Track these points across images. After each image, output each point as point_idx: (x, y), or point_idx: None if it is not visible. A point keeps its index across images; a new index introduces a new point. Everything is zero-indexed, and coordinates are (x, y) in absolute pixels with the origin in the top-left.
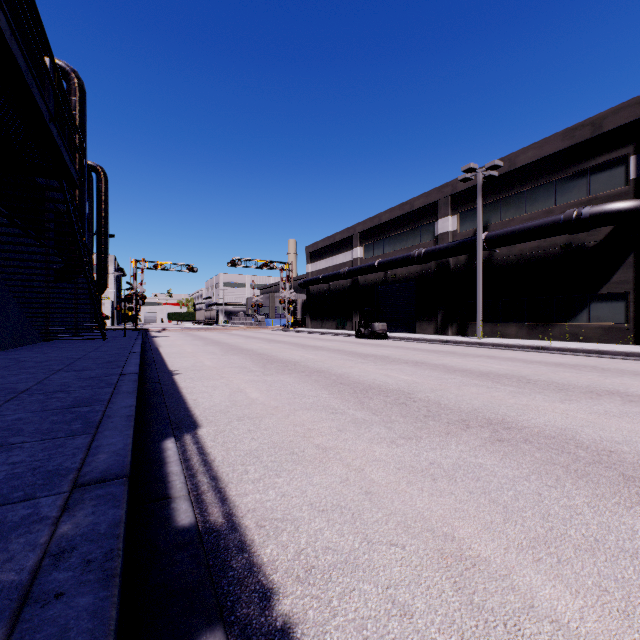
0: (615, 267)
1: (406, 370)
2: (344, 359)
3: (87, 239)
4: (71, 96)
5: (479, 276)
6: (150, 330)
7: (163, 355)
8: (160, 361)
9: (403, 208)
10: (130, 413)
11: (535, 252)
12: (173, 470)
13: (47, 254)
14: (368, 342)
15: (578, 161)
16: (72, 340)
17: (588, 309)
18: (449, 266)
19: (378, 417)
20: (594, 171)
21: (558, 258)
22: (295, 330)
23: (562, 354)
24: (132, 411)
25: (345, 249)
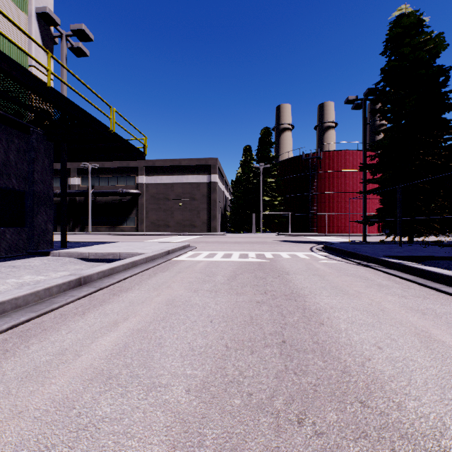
0: (133, 209)
1: None
2: None
3: None
4: None
5: (90, 207)
6: None
7: None
8: None
9: None
10: None
11: (111, 200)
12: None
13: None
14: None
15: (124, 172)
16: None
17: (127, 221)
18: (76, 200)
19: None
20: (128, 177)
21: (118, 204)
22: None
23: (115, 235)
24: None
25: None
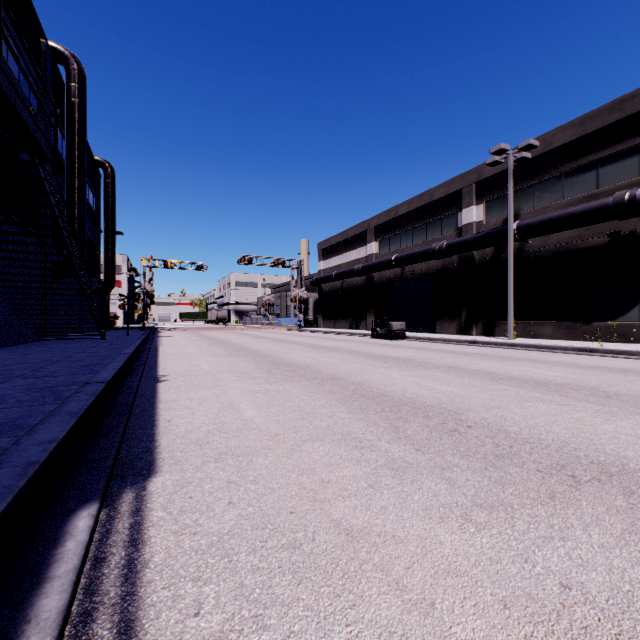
0: None
1: (440, 377)
2: (362, 362)
3: (94, 236)
4: (70, 82)
5: (510, 269)
6: (159, 329)
7: (159, 357)
8: (152, 364)
9: (422, 199)
10: (37, 457)
11: (575, 242)
12: (44, 609)
13: (29, 244)
14: (385, 342)
15: (628, 137)
16: (70, 340)
17: None
18: (474, 260)
19: (426, 457)
20: None
21: (603, 248)
22: (307, 330)
23: (617, 357)
24: (44, 452)
25: (359, 245)
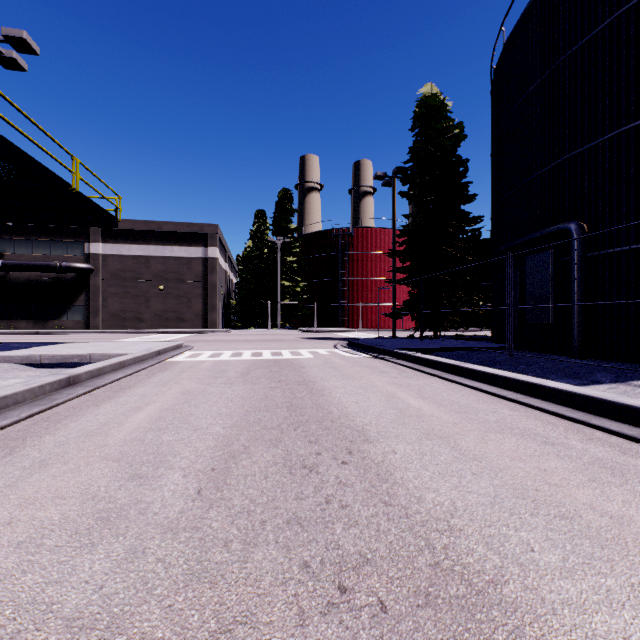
0: (80, 293)
1: None
2: None
3: None
4: None
5: None
6: None
7: None
8: None
9: None
10: None
11: (39, 278)
12: None
13: None
14: None
15: (63, 235)
16: None
17: (68, 313)
18: None
19: None
20: (71, 243)
21: (53, 284)
22: None
23: (48, 334)
24: None
25: None
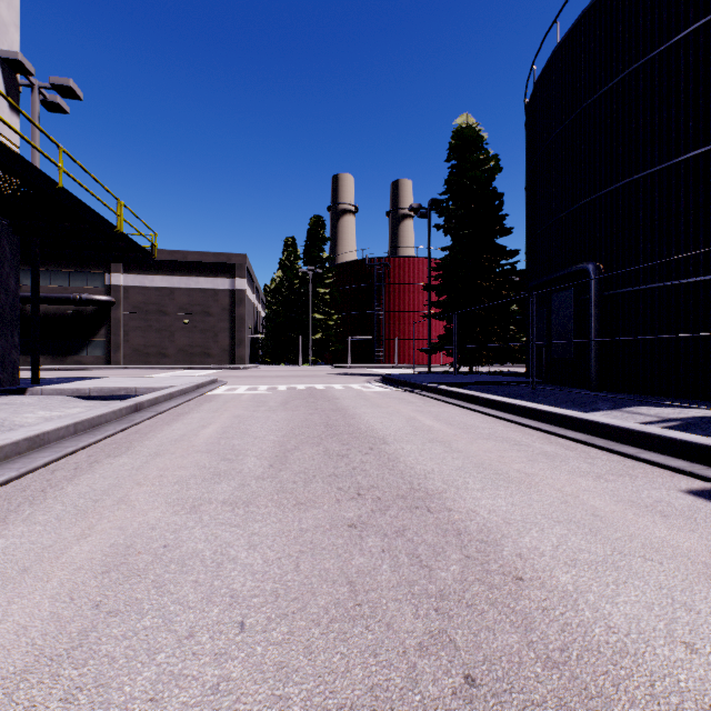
0: (100, 327)
1: None
2: None
3: None
4: None
5: None
6: None
7: None
8: None
9: None
10: None
11: (57, 311)
12: None
13: None
14: None
15: (83, 266)
16: None
17: (88, 348)
18: None
19: None
20: (91, 274)
21: (72, 317)
22: None
23: (69, 370)
24: None
25: None
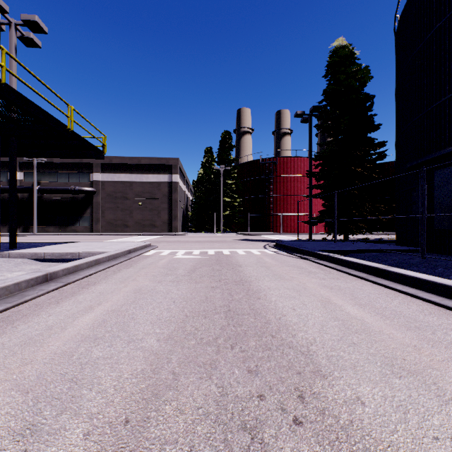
0: (87, 208)
1: (4, 240)
2: None
3: None
4: None
5: (36, 205)
6: None
7: None
8: None
9: None
10: None
11: (62, 198)
12: None
13: None
14: None
15: (76, 168)
16: None
17: (80, 221)
18: (18, 197)
19: None
20: (81, 174)
21: (70, 202)
22: None
23: (66, 236)
24: None
25: None
